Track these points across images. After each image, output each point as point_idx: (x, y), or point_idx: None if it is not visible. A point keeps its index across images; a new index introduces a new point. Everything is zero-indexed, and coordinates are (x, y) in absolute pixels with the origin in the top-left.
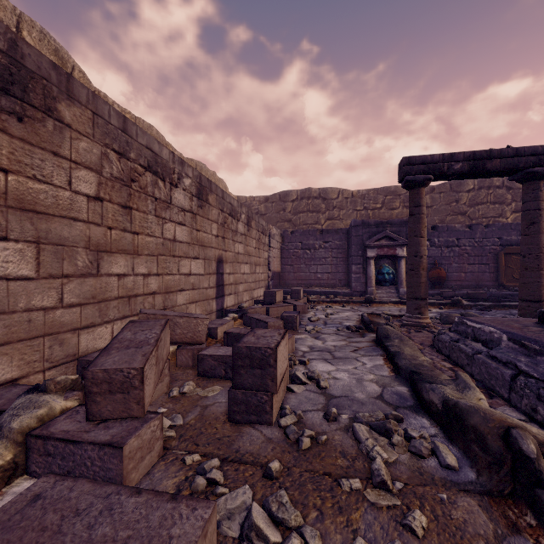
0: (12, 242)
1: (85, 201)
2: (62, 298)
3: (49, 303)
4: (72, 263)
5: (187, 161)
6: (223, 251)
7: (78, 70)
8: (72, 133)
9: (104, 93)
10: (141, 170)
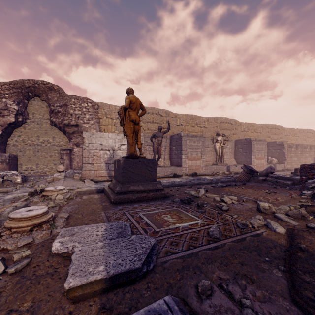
0: (296, 158)
1: (299, 154)
2: (298, 162)
3: (297, 162)
4: (298, 159)
5: (300, 130)
6: (314, 156)
7: (282, 127)
8: (298, 148)
9: (285, 128)
10: (303, 149)
